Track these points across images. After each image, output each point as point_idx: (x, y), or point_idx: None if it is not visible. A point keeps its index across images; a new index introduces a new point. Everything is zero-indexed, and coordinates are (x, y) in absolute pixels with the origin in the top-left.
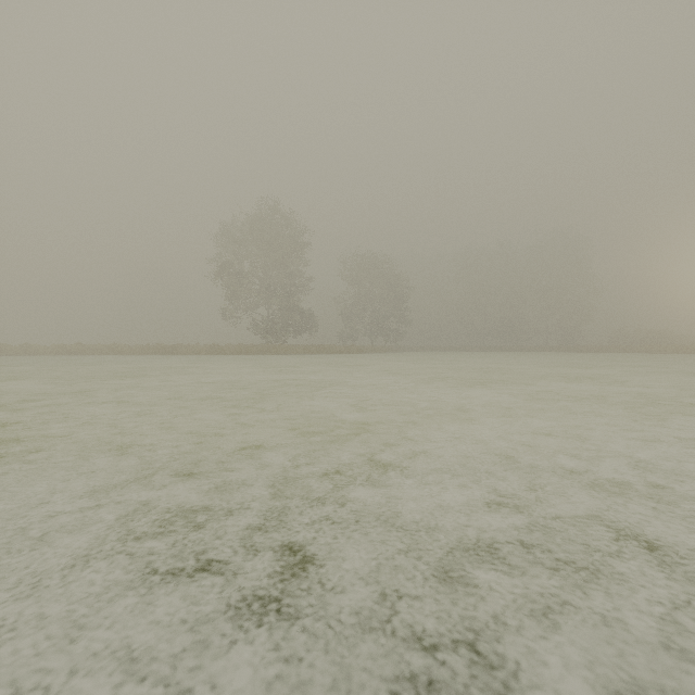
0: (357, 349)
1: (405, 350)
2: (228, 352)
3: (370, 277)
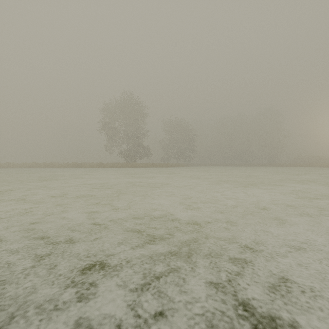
0: (171, 165)
1: (193, 165)
2: (107, 166)
3: (177, 130)
